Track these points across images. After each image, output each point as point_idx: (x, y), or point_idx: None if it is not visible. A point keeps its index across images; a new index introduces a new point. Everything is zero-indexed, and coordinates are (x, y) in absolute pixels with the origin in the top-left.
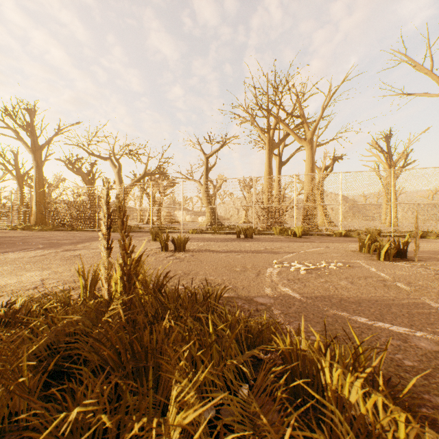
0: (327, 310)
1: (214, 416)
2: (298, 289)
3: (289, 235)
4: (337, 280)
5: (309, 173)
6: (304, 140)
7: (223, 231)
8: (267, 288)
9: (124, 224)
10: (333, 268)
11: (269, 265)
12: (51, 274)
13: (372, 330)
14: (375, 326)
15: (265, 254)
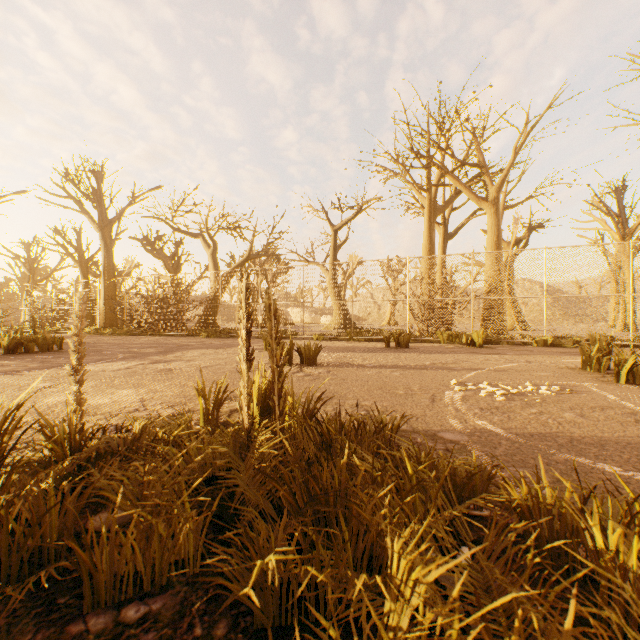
0: (554, 453)
1: (432, 583)
2: (500, 422)
3: (463, 344)
4: (557, 411)
5: (493, 250)
6: (484, 200)
7: (362, 337)
8: (453, 420)
9: (275, 327)
10: (546, 393)
11: (445, 387)
12: (149, 393)
13: (632, 484)
14: (636, 479)
15: (435, 371)
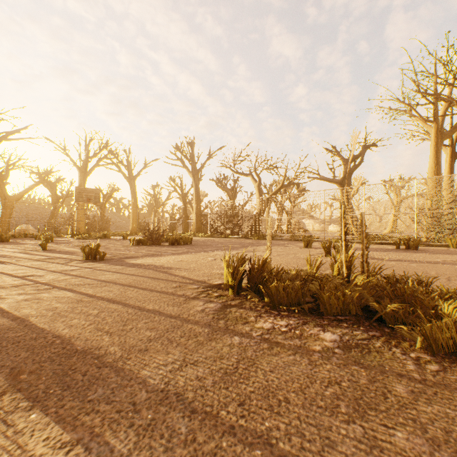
0: None
1: None
2: None
3: None
4: None
5: None
6: None
7: (373, 241)
8: None
9: (363, 231)
10: None
11: None
12: None
13: None
14: None
15: (446, 265)
